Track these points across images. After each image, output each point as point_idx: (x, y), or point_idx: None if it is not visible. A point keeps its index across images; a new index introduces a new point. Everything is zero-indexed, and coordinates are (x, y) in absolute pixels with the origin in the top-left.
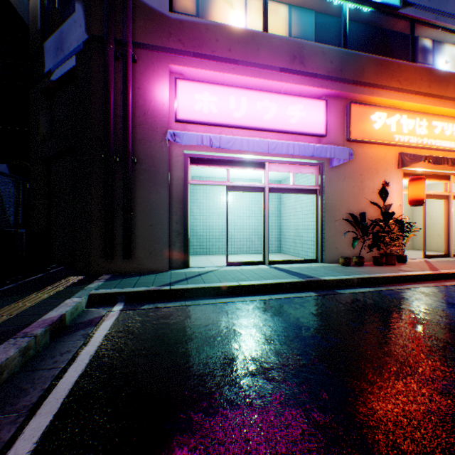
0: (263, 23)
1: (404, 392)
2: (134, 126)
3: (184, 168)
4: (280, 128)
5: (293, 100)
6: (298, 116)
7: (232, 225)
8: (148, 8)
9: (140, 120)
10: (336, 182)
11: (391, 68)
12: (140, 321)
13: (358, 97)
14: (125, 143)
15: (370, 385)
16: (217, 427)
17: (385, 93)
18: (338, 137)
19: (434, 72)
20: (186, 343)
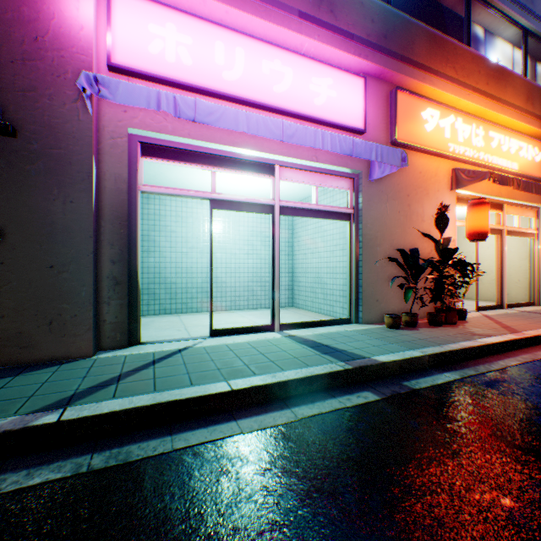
0: None
1: None
2: (9, 58)
3: (129, 162)
4: (299, 110)
5: (319, 69)
6: (326, 96)
7: (223, 267)
8: None
9: (25, 49)
10: (377, 203)
11: (446, 49)
12: None
13: (406, 83)
14: None
15: None
16: None
17: (439, 82)
18: (379, 138)
19: (492, 65)
20: None
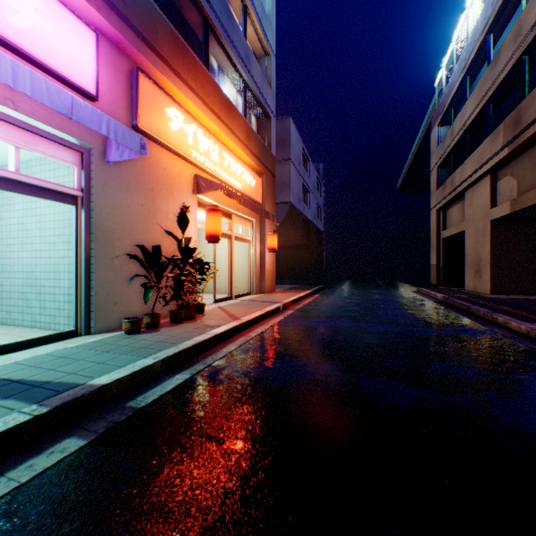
0: None
1: None
2: None
3: None
4: None
5: None
6: (32, 21)
7: None
8: None
9: None
10: (117, 191)
11: (190, 59)
12: None
13: (151, 70)
14: None
15: None
16: None
17: (184, 87)
18: (119, 115)
19: (225, 97)
20: None
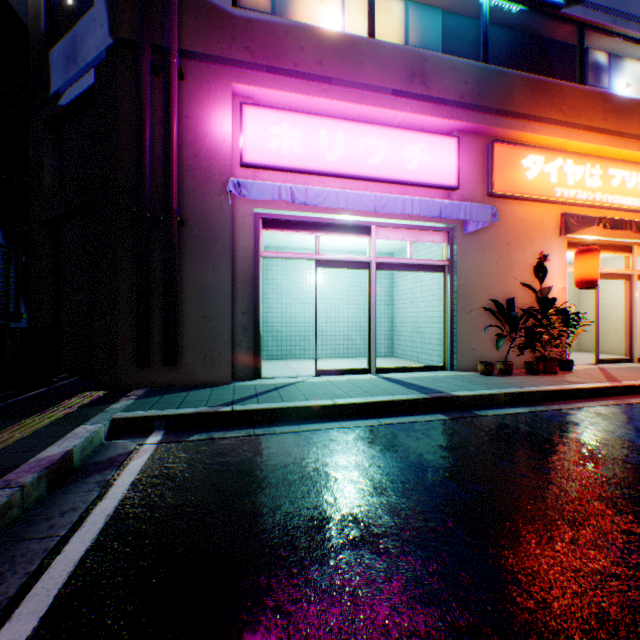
0: (368, 26)
1: (589, 573)
2: (180, 172)
3: (254, 234)
4: (392, 176)
5: (412, 137)
6: (418, 160)
7: (324, 317)
8: (202, 1)
9: (189, 163)
10: (473, 255)
11: (550, 92)
12: (186, 460)
13: (504, 134)
14: (167, 197)
15: (535, 562)
16: (301, 637)
17: (542, 128)
18: (475, 190)
19: (610, 98)
20: (254, 494)
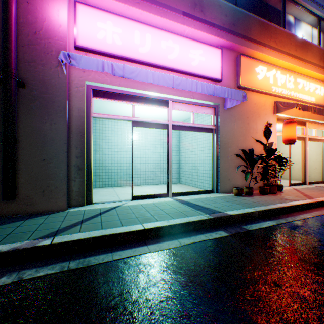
0: None
1: None
2: (21, 44)
3: (86, 100)
4: (183, 68)
5: (195, 44)
6: (198, 60)
7: (139, 160)
8: None
9: (30, 39)
10: (229, 122)
11: (270, 30)
12: None
13: (246, 51)
14: (4, 60)
15: None
16: None
17: (266, 50)
18: (230, 84)
19: (298, 39)
20: None
